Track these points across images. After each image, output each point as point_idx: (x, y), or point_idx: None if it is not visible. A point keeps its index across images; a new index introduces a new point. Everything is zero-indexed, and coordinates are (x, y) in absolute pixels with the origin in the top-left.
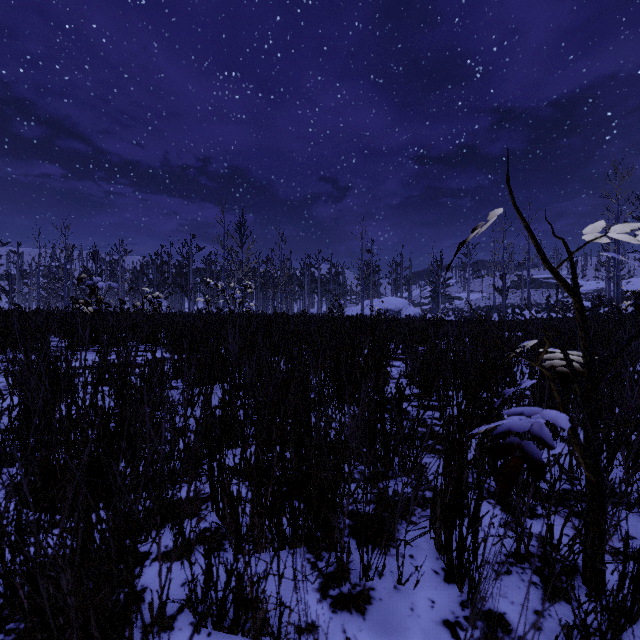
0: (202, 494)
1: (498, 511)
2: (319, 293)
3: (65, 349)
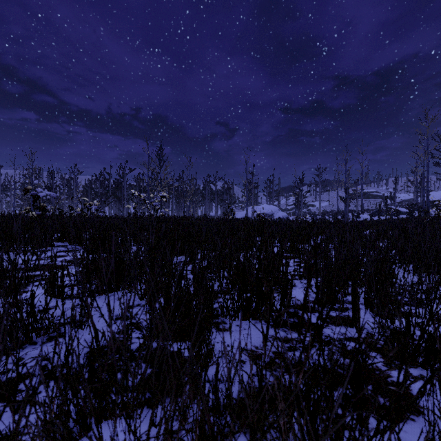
0: None
1: None
2: (216, 202)
3: None
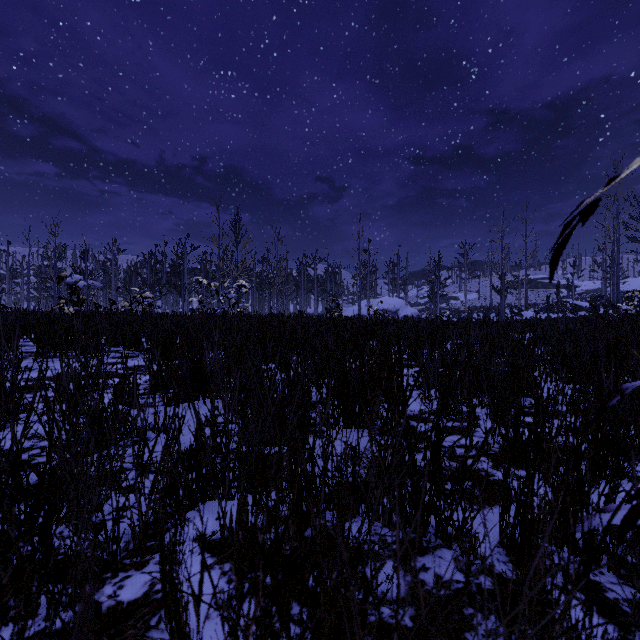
0: (155, 592)
1: (595, 616)
2: (316, 293)
3: (34, 355)
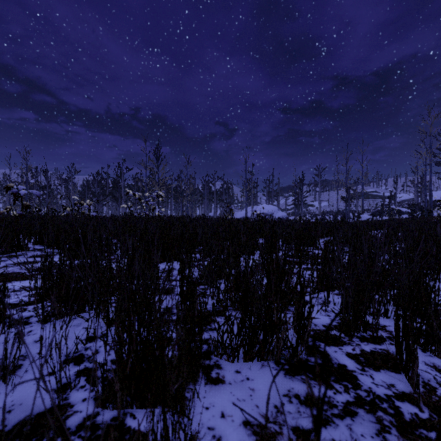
0: None
1: None
2: (215, 202)
3: None
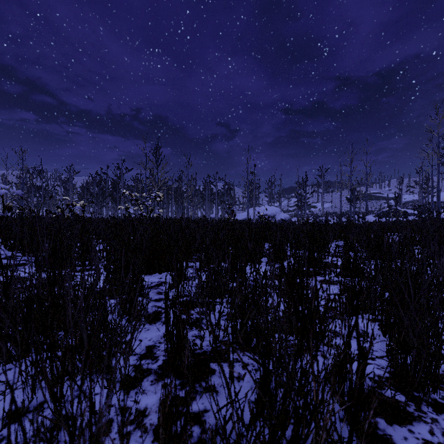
0: None
1: None
2: (216, 203)
3: None
